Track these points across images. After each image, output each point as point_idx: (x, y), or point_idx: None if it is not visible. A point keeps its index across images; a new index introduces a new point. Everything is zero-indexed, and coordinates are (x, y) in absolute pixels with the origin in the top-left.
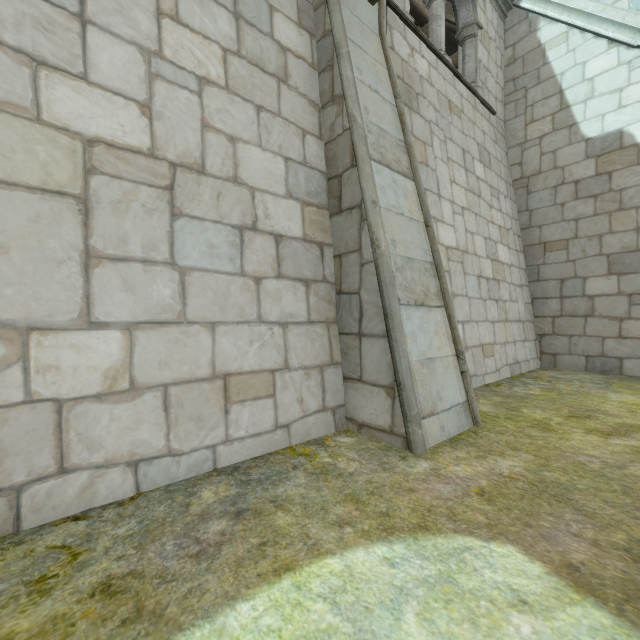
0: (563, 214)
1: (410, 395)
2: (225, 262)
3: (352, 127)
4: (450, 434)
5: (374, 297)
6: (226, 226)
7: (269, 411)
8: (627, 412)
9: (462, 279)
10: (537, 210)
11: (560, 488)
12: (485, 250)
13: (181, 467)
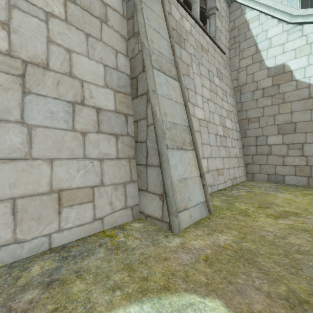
0: (257, 104)
1: (171, 199)
2: (61, 122)
3: (142, 49)
4: (195, 220)
5: (153, 144)
6: (63, 101)
7: (89, 210)
8: (286, 204)
9: (207, 136)
10: (245, 102)
11: (251, 254)
12: (219, 121)
13: (24, 249)
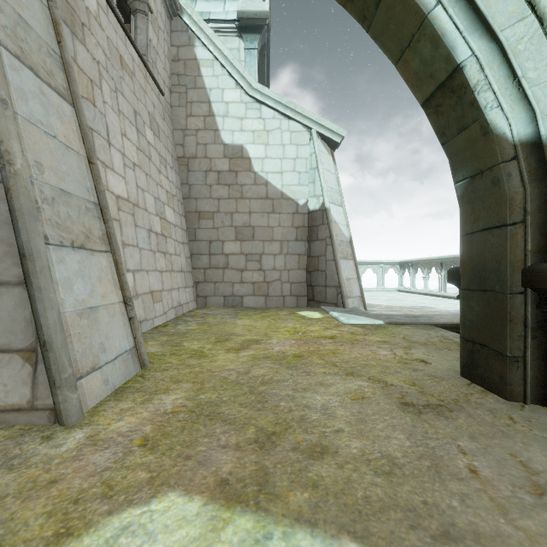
0: (211, 193)
1: (61, 355)
2: None
3: None
4: (116, 386)
5: (3, 231)
6: None
7: None
8: (247, 331)
9: (133, 230)
10: (194, 186)
11: (212, 406)
12: (155, 208)
13: None
